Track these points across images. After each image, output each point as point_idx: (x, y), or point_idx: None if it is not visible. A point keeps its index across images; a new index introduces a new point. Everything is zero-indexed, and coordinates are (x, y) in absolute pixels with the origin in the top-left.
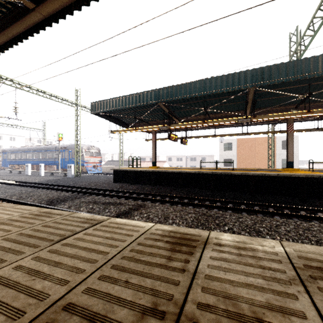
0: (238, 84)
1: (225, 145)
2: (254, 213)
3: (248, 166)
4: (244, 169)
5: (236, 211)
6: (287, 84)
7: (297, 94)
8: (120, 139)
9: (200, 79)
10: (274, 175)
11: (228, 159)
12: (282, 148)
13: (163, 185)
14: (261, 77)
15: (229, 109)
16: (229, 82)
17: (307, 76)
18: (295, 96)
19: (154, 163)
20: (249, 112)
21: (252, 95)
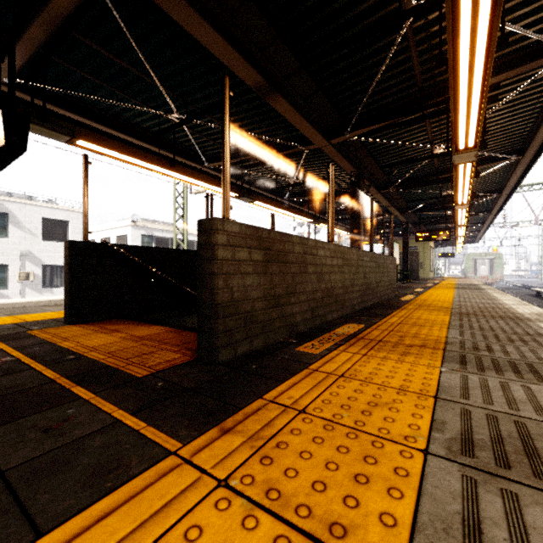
0: None
1: None
2: None
3: None
4: None
5: None
6: None
7: None
8: None
9: None
10: None
11: None
12: None
13: None
14: None
15: None
16: None
17: None
18: None
19: None
20: None
21: None
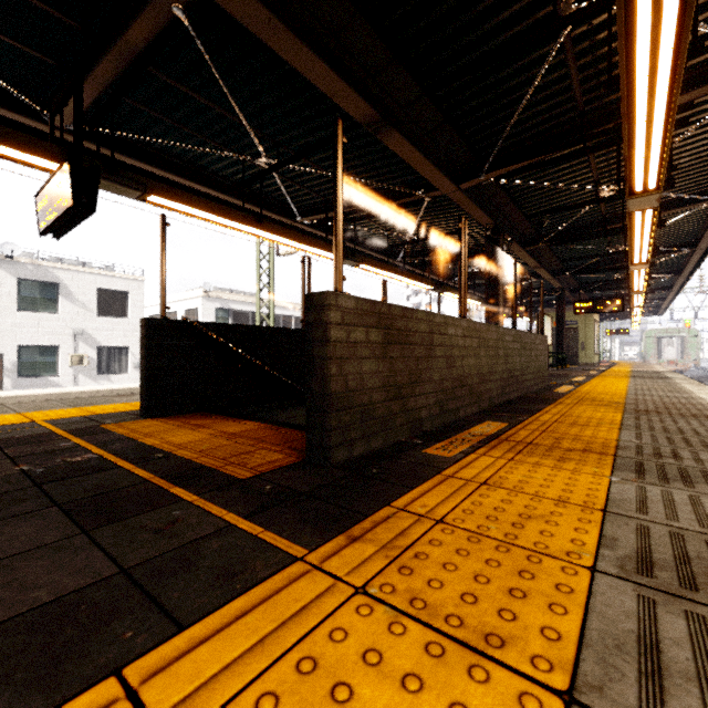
0: None
1: None
2: None
3: None
4: None
5: None
6: None
7: None
8: None
9: None
10: None
11: None
12: None
13: None
14: None
15: None
16: None
17: None
18: None
19: None
20: None
21: None
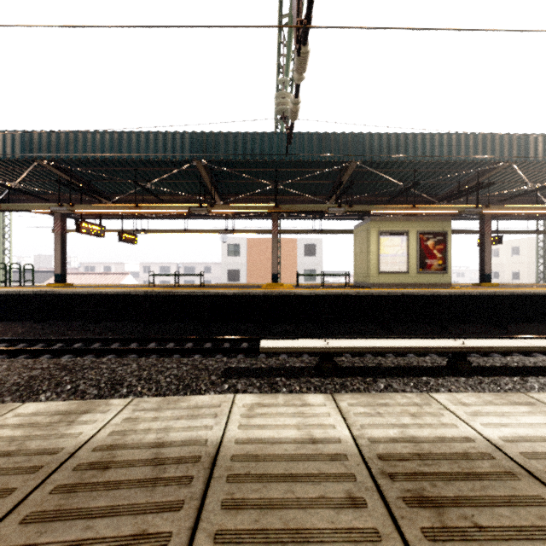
0: (173, 151)
1: (230, 247)
2: (170, 354)
3: (262, 281)
4: (222, 285)
5: (146, 354)
6: (251, 164)
7: (271, 180)
8: (4, 224)
9: (112, 131)
10: (230, 294)
11: (235, 269)
12: (304, 255)
13: (62, 320)
14: (203, 148)
15: (192, 190)
16: (159, 145)
17: (257, 158)
18: (265, 183)
19: (59, 276)
20: (218, 198)
21: (205, 172)
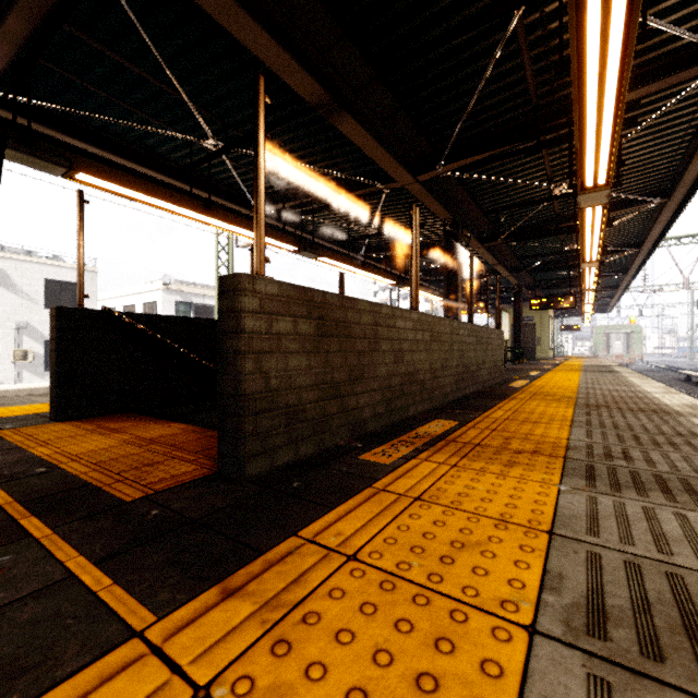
0: None
1: None
2: None
3: None
4: None
5: None
6: None
7: None
8: None
9: None
10: None
11: None
12: None
13: None
14: None
15: None
16: None
17: None
18: None
19: None
20: None
21: None
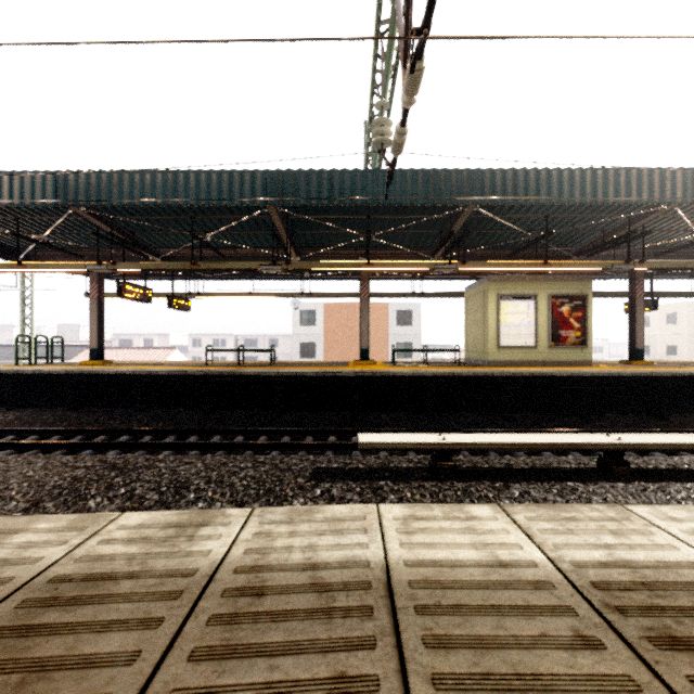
0: (241, 194)
1: (303, 315)
2: (241, 450)
3: (343, 357)
4: (297, 363)
5: (211, 449)
6: (337, 210)
7: (361, 230)
8: (24, 287)
9: (165, 171)
10: (312, 375)
11: (310, 343)
12: (397, 324)
13: (101, 407)
14: (279, 190)
15: (261, 244)
16: (224, 187)
17: (347, 203)
18: (354, 233)
19: (95, 352)
20: (294, 253)
21: (279, 220)
